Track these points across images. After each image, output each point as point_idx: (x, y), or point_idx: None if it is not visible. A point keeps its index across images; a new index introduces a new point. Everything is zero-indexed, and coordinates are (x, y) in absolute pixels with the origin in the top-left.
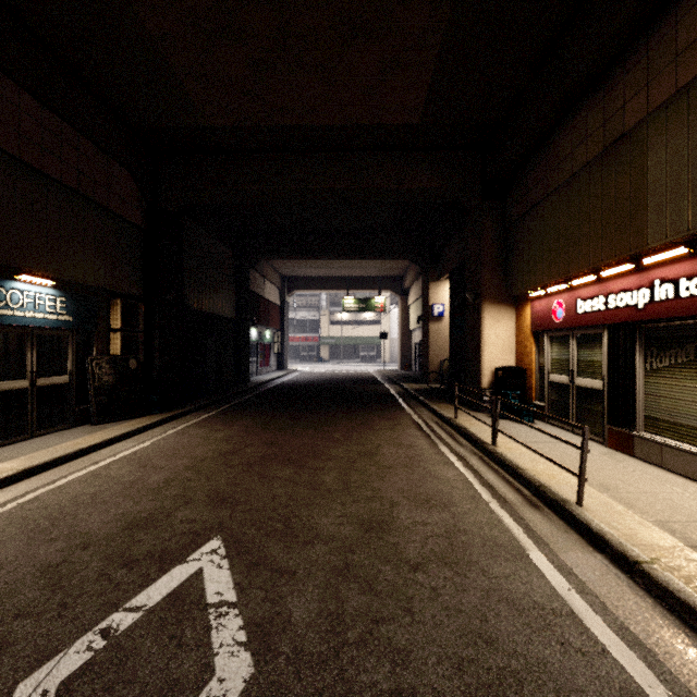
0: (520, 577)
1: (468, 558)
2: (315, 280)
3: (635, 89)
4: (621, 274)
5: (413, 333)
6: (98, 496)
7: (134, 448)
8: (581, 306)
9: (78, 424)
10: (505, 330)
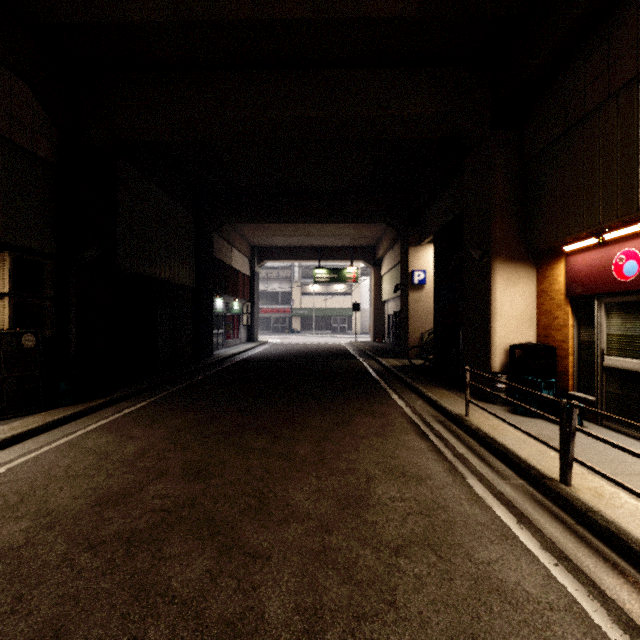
0: None
1: None
2: (285, 250)
3: None
4: None
5: (386, 304)
6: None
7: None
8: None
9: None
10: (523, 296)
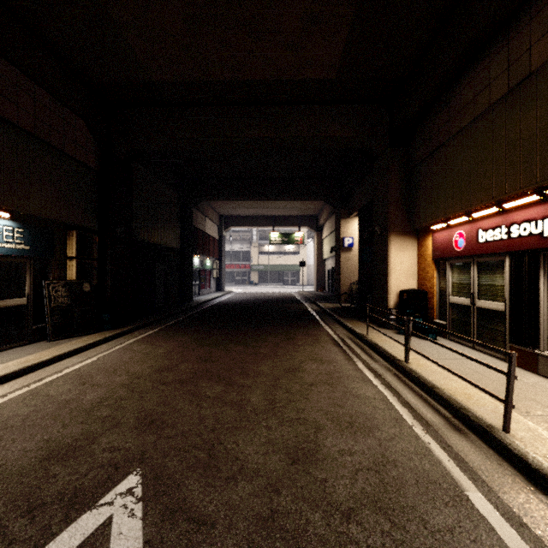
0: (466, 531)
1: (404, 500)
2: (247, 218)
3: (542, 31)
4: (524, 206)
5: (326, 262)
6: (30, 417)
7: (80, 364)
8: (482, 236)
9: (36, 340)
10: (409, 258)
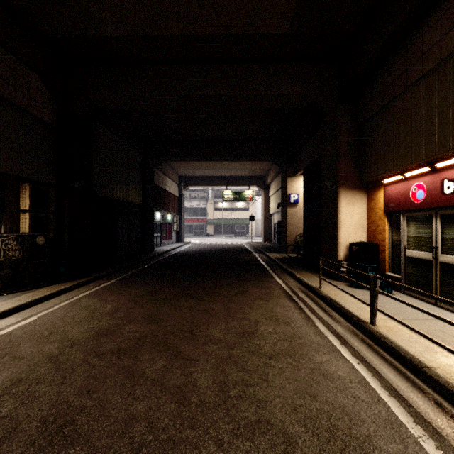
0: None
1: None
2: (203, 178)
3: None
4: None
5: (272, 216)
6: None
7: (15, 325)
8: (448, 186)
9: None
10: (358, 211)
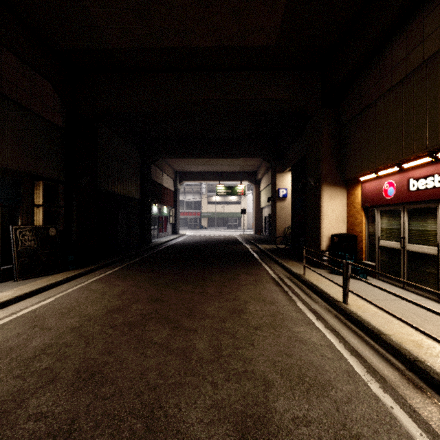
0: None
1: None
2: (197, 174)
3: None
4: None
5: (263, 210)
6: None
7: (37, 304)
8: (413, 184)
9: (4, 280)
10: (339, 206)
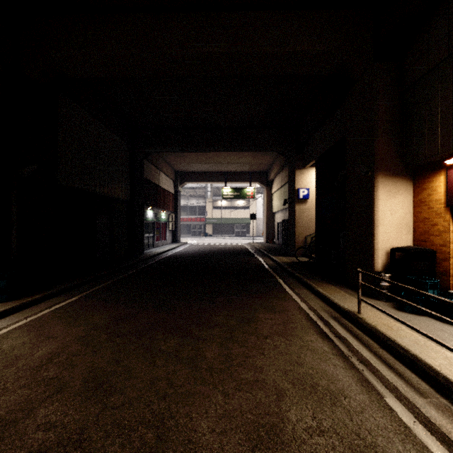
0: None
1: None
2: (201, 174)
3: None
4: None
5: (276, 215)
6: None
7: None
8: None
9: None
10: (402, 206)
